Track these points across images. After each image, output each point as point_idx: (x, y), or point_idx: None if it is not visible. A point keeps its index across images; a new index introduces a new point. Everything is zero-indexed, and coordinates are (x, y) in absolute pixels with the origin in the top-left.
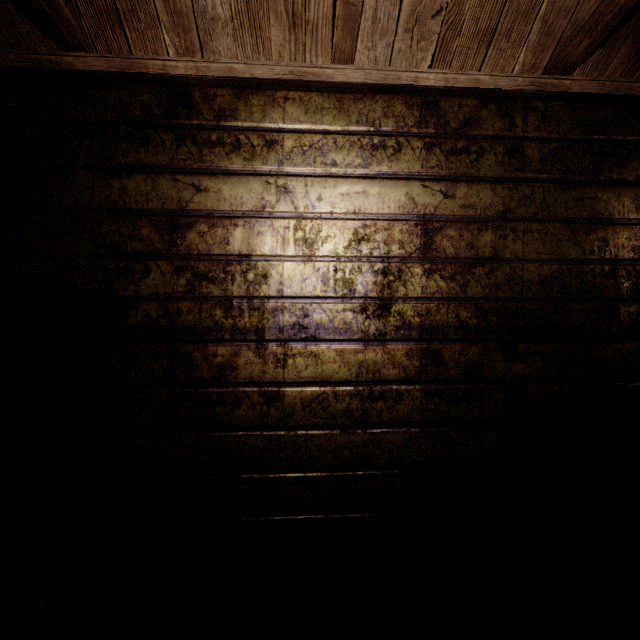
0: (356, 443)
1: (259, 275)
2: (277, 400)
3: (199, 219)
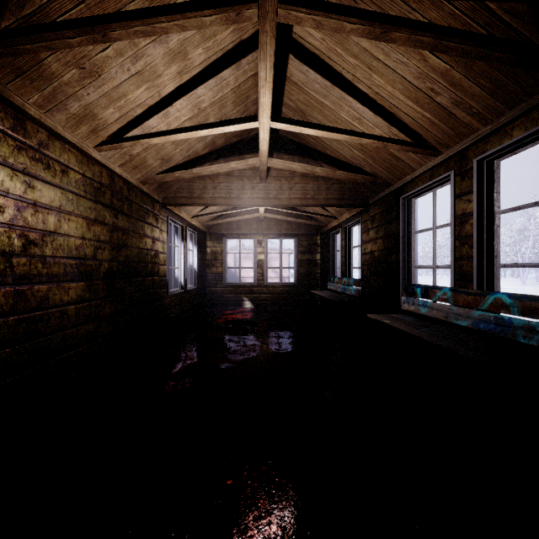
0: (93, 329)
1: (58, 244)
2: (66, 314)
3: (30, 205)
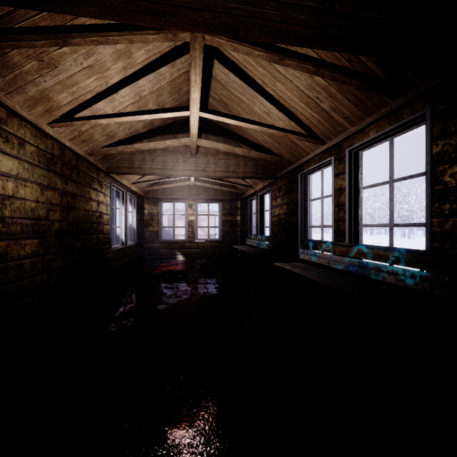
0: (46, 279)
1: (16, 207)
2: (22, 266)
3: None
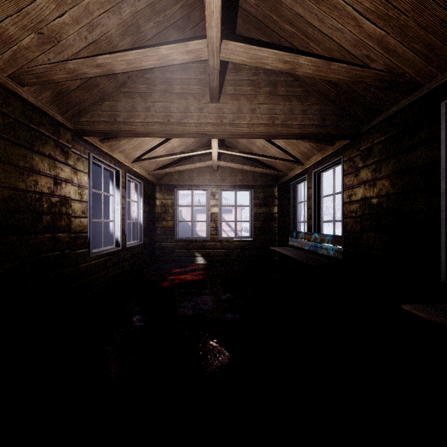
0: None
1: None
2: None
3: None
